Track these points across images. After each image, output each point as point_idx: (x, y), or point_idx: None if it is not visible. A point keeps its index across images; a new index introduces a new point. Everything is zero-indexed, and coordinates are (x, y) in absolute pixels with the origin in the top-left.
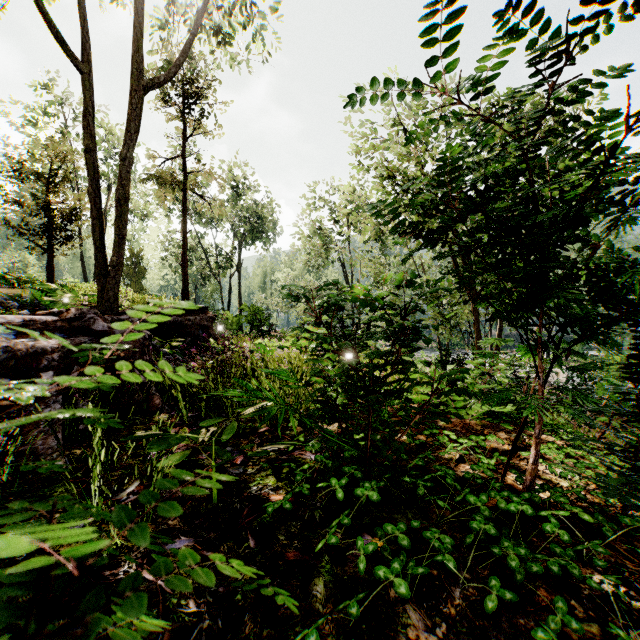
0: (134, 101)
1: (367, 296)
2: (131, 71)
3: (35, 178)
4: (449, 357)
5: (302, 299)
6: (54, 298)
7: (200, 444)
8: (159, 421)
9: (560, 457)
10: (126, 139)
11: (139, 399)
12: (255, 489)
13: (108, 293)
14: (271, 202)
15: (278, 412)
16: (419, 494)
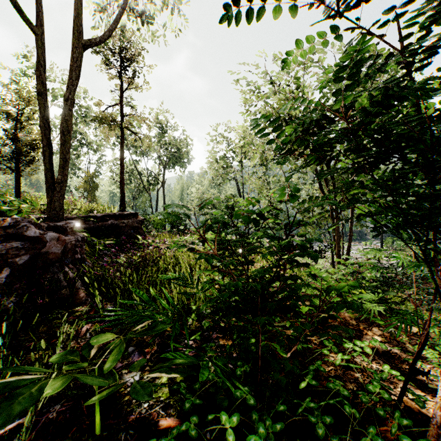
0: (75, 55)
1: (259, 211)
2: (73, 32)
3: (6, 117)
4: (313, 249)
5: (208, 206)
6: (13, 207)
7: (106, 343)
8: (79, 314)
9: (434, 356)
10: (68, 84)
11: (66, 293)
12: (145, 407)
13: (55, 203)
14: (186, 138)
15: (181, 306)
16: (319, 434)
